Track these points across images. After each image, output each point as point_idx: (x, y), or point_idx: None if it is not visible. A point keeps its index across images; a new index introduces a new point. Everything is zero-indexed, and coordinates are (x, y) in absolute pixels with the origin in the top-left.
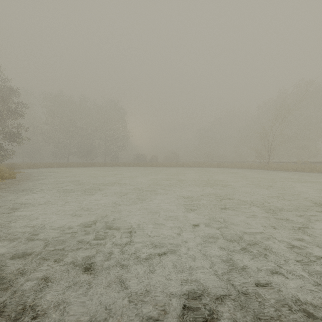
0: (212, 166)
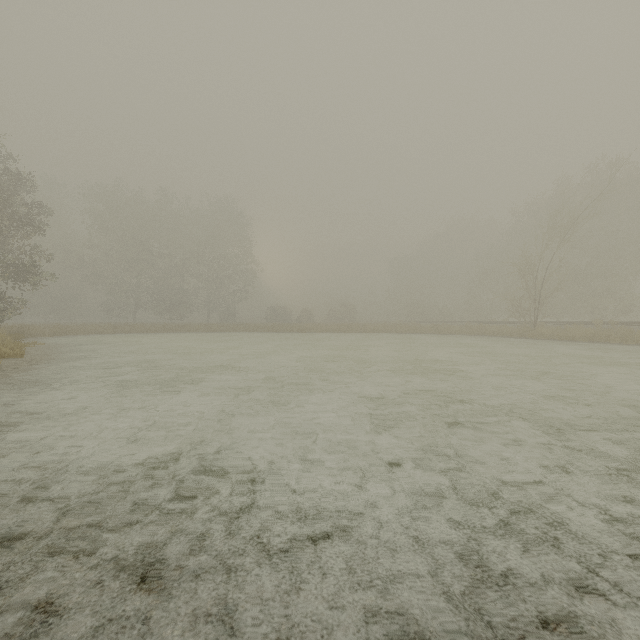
0: (422, 332)
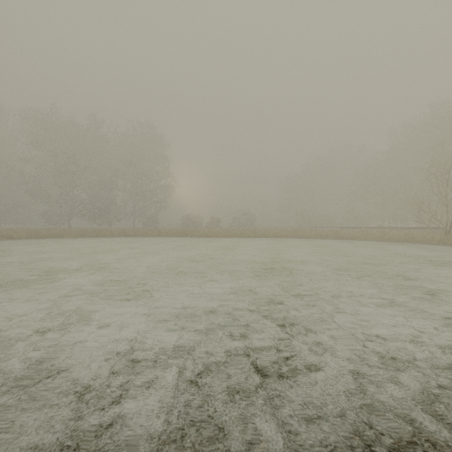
0: (322, 237)
